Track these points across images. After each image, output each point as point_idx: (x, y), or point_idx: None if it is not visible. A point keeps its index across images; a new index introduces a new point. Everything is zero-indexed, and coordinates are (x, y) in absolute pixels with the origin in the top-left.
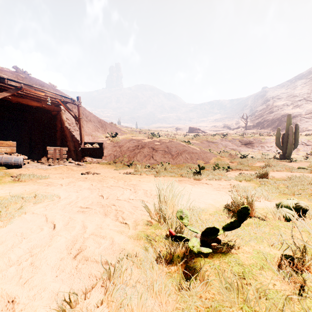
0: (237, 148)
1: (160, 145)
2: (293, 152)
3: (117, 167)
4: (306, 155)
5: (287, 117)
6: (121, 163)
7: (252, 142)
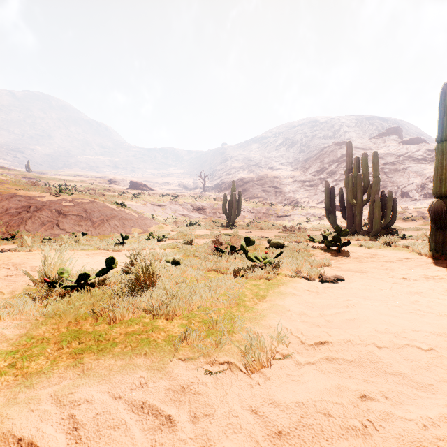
0: (188, 214)
1: (72, 206)
2: (241, 219)
3: None
4: (249, 223)
5: (232, 183)
6: None
7: (205, 207)
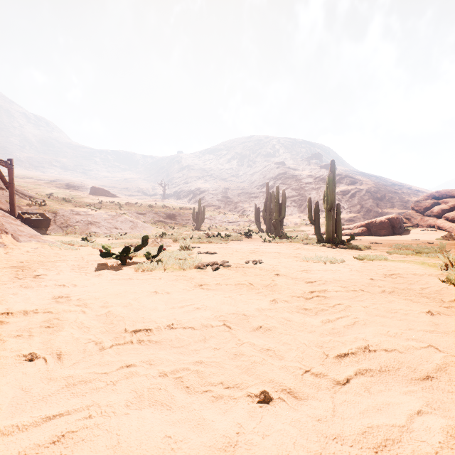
0: (163, 221)
1: (109, 217)
2: (203, 224)
3: (79, 238)
4: (209, 227)
5: (199, 200)
6: (75, 234)
7: (175, 215)
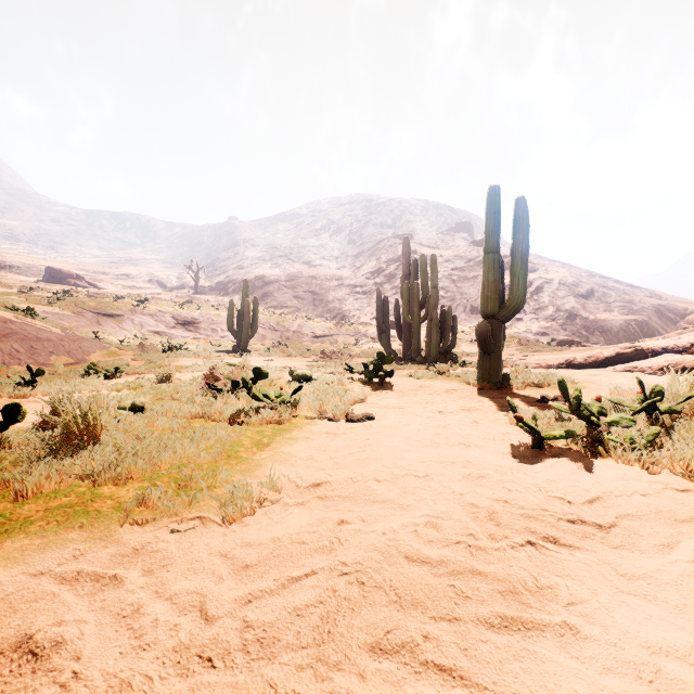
0: (167, 332)
1: None
2: (259, 341)
3: None
4: (272, 346)
5: (244, 284)
6: None
7: (198, 321)
